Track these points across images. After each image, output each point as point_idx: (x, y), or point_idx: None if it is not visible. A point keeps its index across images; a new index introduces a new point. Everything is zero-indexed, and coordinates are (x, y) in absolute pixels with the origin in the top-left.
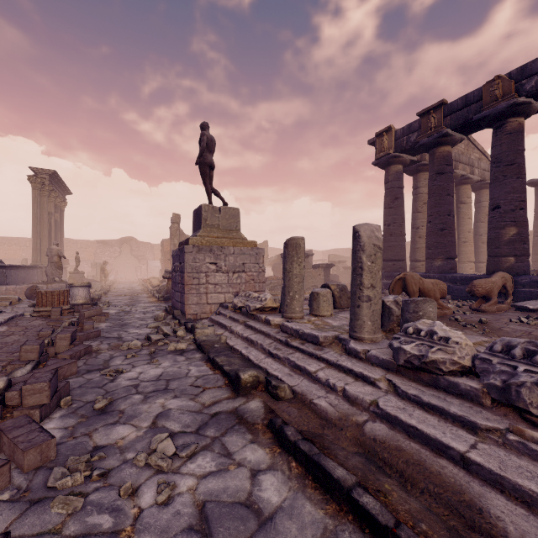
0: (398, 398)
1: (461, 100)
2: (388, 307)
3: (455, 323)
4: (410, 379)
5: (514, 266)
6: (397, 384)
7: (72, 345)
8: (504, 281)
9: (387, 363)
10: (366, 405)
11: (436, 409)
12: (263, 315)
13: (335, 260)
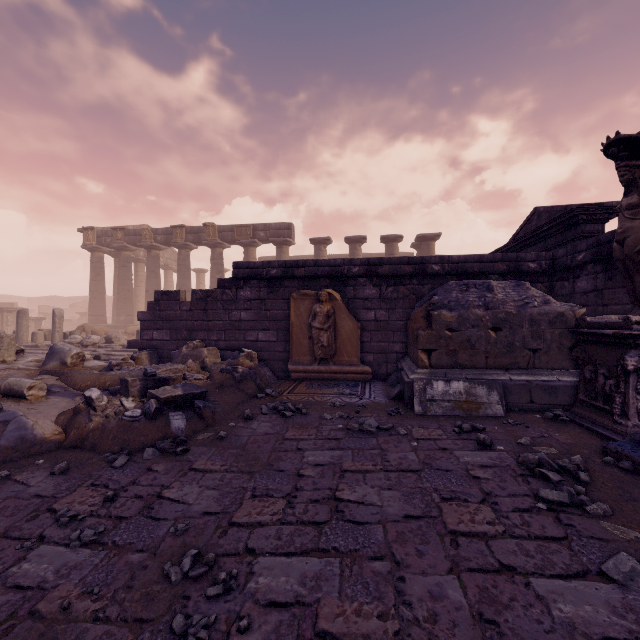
0: None
1: (133, 231)
2: (67, 334)
3: None
4: None
5: None
6: None
7: None
8: None
9: None
10: None
11: None
12: None
13: (49, 312)
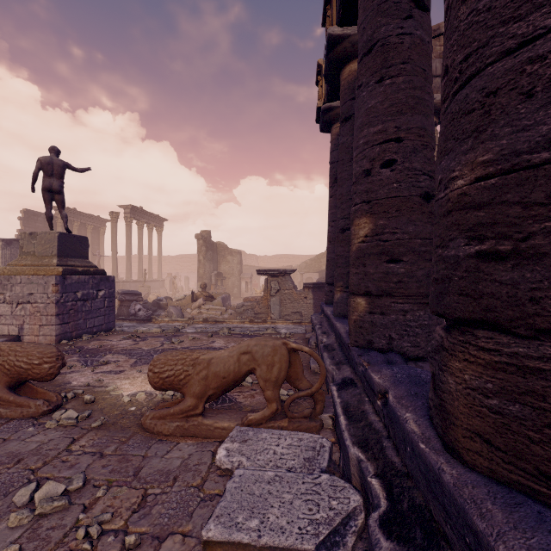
0: None
1: None
2: None
3: None
4: None
5: (365, 323)
6: None
7: None
8: (251, 362)
9: None
10: None
11: None
12: None
13: None
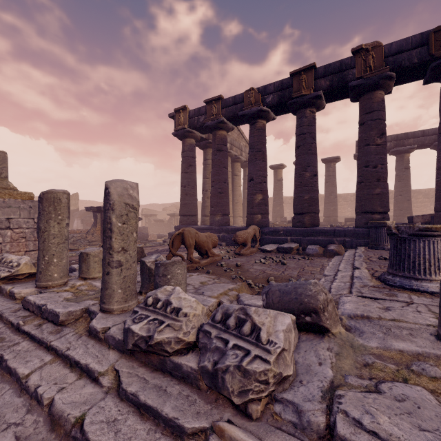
0: (115, 401)
1: (232, 99)
2: (149, 268)
3: (220, 268)
4: (142, 363)
5: (261, 221)
6: (121, 377)
7: None
8: (255, 231)
9: (122, 344)
10: (68, 427)
11: (151, 412)
12: (9, 286)
13: (147, 213)
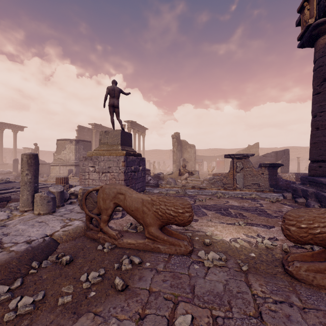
0: None
1: None
2: None
3: (104, 265)
4: None
5: None
6: None
7: (0, 202)
8: None
9: None
10: None
11: None
12: None
13: None
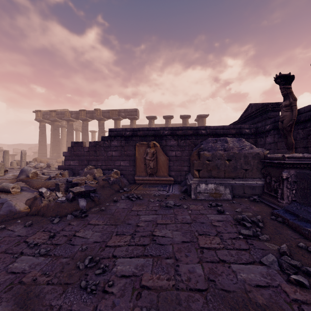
0: None
1: (60, 112)
2: (28, 162)
3: None
4: None
5: None
6: None
7: None
8: None
9: None
10: None
11: None
12: None
13: (18, 151)
